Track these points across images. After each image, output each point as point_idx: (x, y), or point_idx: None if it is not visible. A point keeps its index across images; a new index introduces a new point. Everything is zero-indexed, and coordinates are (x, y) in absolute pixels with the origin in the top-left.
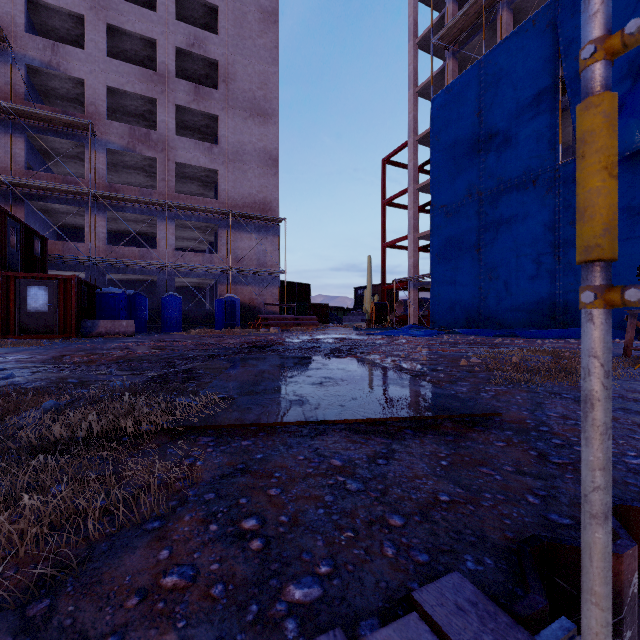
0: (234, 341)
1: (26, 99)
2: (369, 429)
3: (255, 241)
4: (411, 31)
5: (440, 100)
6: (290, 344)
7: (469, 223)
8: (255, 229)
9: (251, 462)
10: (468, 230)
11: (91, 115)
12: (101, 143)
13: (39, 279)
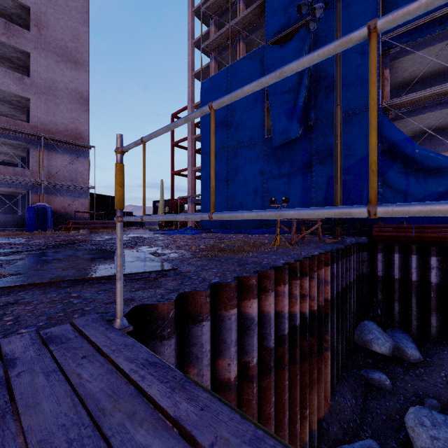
0: (43, 241)
1: None
2: (107, 281)
3: (67, 161)
4: (190, 34)
5: (206, 85)
6: (92, 242)
7: (222, 165)
8: (67, 151)
9: (21, 300)
10: (222, 169)
11: None
12: None
13: None
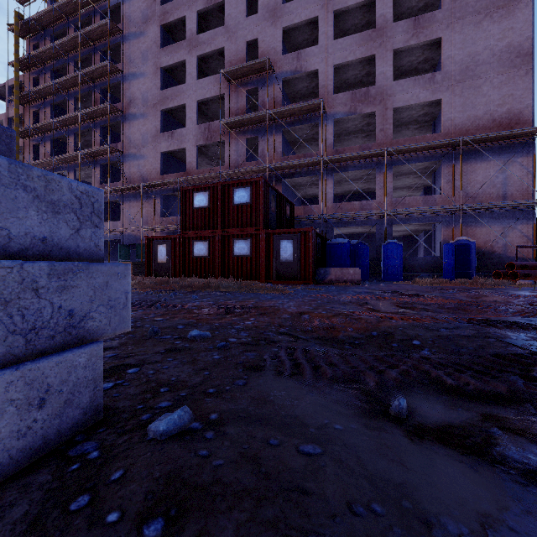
0: (504, 299)
1: (282, 105)
2: None
3: (493, 169)
4: None
5: None
6: None
7: None
8: (493, 154)
9: None
10: None
11: (322, 96)
12: (329, 117)
13: (287, 234)
